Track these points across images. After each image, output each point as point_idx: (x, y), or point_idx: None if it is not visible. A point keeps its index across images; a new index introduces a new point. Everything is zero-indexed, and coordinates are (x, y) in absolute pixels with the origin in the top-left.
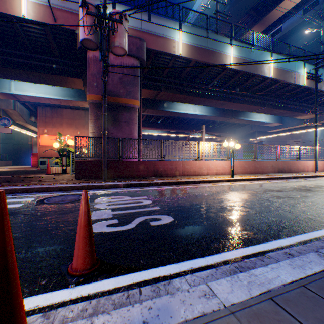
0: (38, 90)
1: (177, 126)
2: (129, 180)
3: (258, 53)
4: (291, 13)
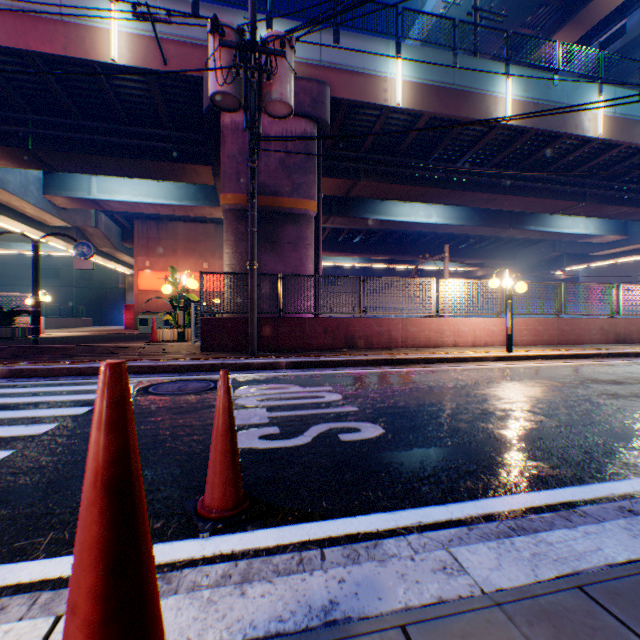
0: (135, 190)
1: (391, 249)
2: (298, 355)
3: (568, 88)
4: None
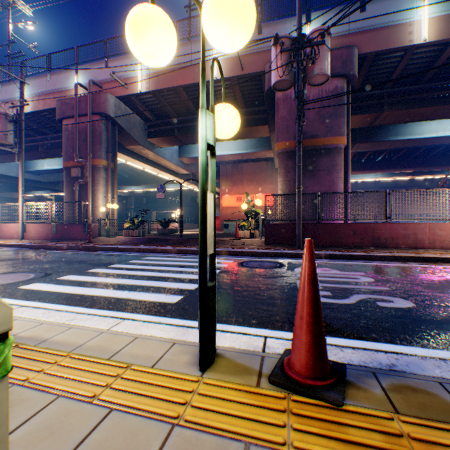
0: (221, 148)
1: (415, 162)
2: (332, 250)
3: None
4: None
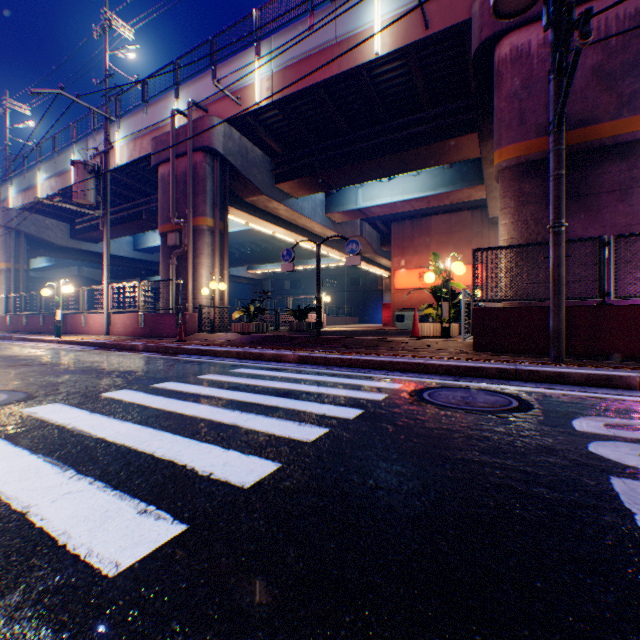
0: (392, 191)
1: None
2: None
3: None
4: None
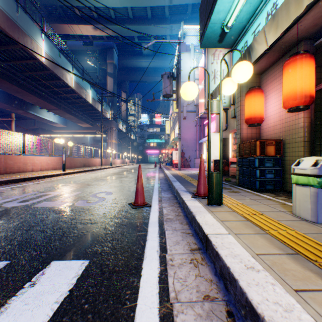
0: None
1: None
2: None
3: (65, 62)
4: (76, 37)
